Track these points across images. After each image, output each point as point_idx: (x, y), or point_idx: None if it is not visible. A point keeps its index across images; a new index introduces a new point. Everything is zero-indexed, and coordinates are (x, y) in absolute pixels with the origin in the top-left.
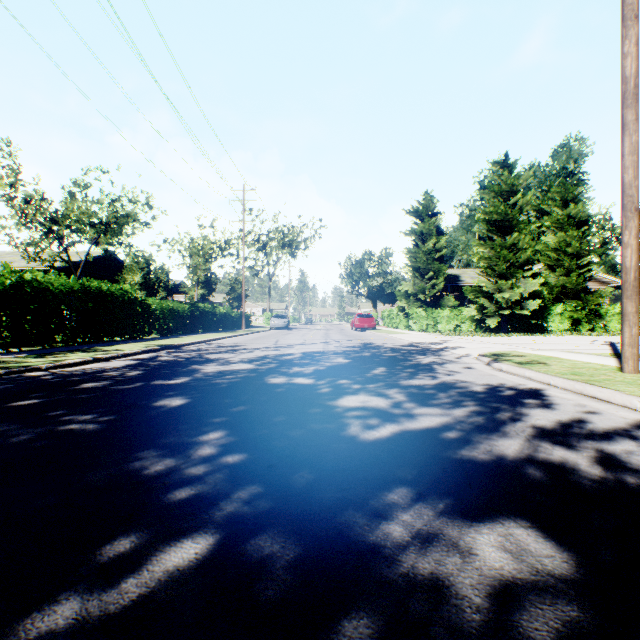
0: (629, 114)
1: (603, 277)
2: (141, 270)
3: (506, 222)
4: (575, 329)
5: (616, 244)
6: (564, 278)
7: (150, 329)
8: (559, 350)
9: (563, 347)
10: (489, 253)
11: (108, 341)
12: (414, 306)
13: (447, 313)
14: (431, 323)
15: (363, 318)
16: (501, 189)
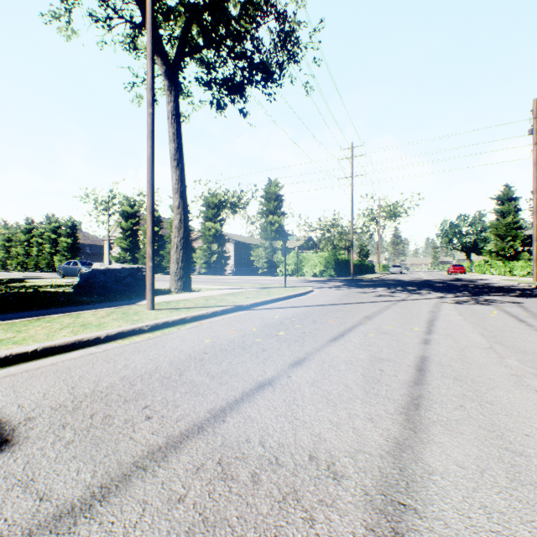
0: (533, 217)
1: None
2: (330, 245)
3: None
4: None
5: None
6: None
7: None
8: None
9: None
10: None
11: None
12: (495, 259)
13: (520, 264)
14: (507, 270)
15: (455, 267)
16: None
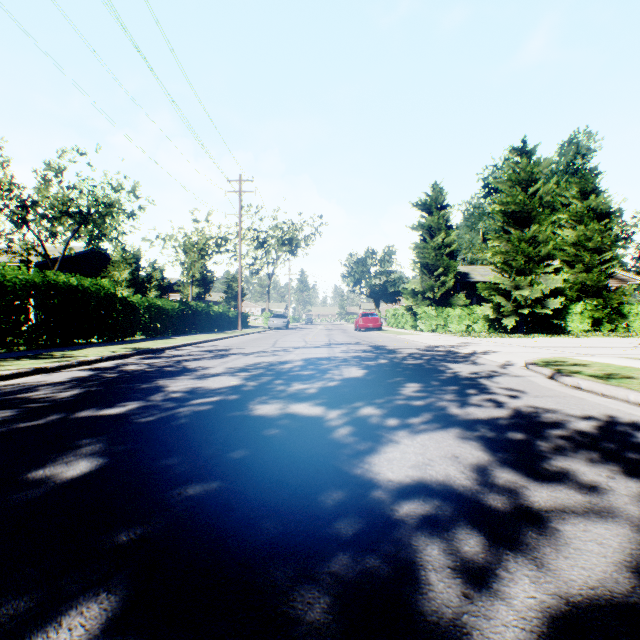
0: None
1: (621, 274)
2: (129, 266)
3: (524, 213)
4: (596, 329)
5: (626, 241)
6: (584, 275)
7: (133, 330)
8: (617, 356)
9: (610, 351)
10: (505, 247)
11: (83, 343)
12: (422, 305)
13: (458, 312)
14: (441, 323)
15: (368, 318)
16: (519, 177)
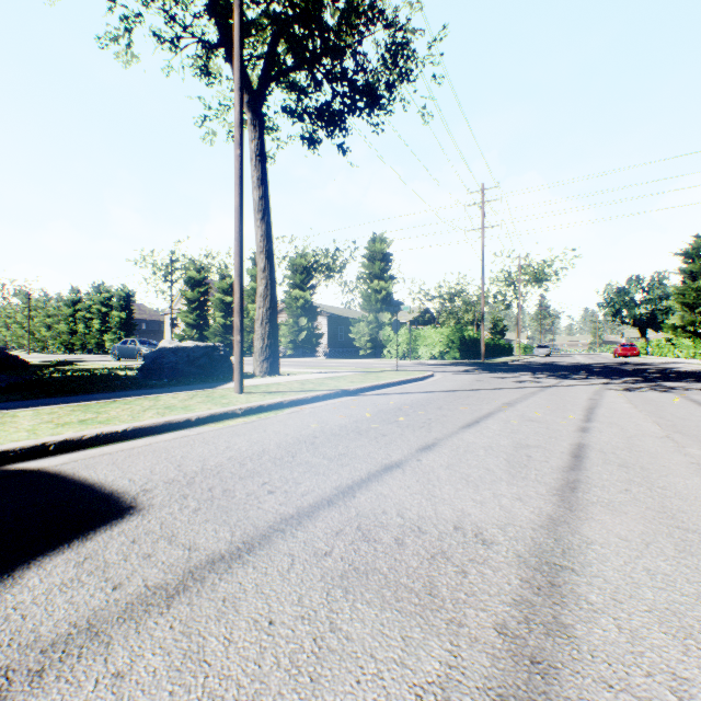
0: None
1: None
2: (453, 319)
3: None
4: None
5: None
6: None
7: None
8: None
9: None
10: None
11: None
12: (681, 337)
13: None
14: (698, 352)
15: (625, 347)
16: None
